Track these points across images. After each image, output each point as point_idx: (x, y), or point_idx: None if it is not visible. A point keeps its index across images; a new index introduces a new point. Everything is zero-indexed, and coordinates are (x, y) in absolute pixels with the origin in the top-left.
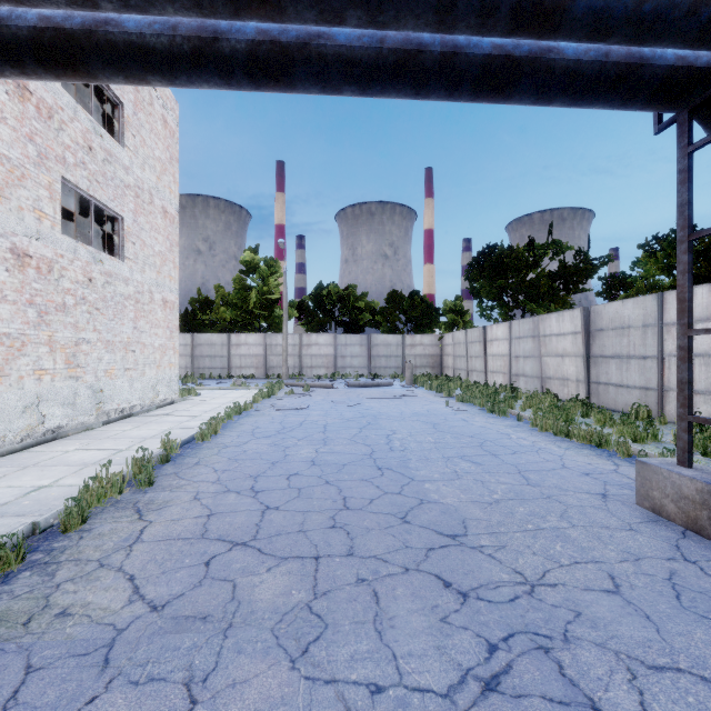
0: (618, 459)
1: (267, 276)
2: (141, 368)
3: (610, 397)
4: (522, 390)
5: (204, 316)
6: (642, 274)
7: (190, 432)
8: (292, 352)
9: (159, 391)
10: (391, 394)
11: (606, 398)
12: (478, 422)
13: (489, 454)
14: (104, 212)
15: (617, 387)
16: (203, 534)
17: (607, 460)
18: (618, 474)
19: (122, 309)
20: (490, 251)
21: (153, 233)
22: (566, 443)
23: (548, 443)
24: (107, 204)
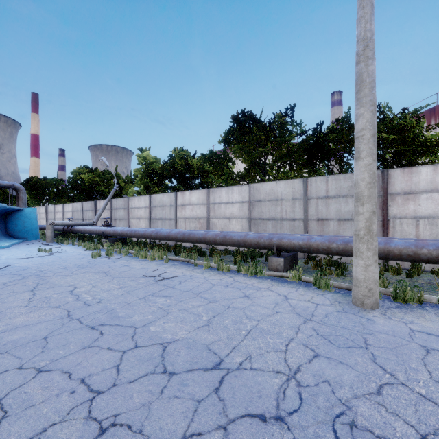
0: None
1: None
2: None
3: None
4: None
5: None
6: None
7: None
8: None
9: None
10: None
11: None
12: None
13: None
14: None
15: None
16: None
17: None
18: None
19: None
20: (32, 180)
21: None
22: None
23: None
24: None
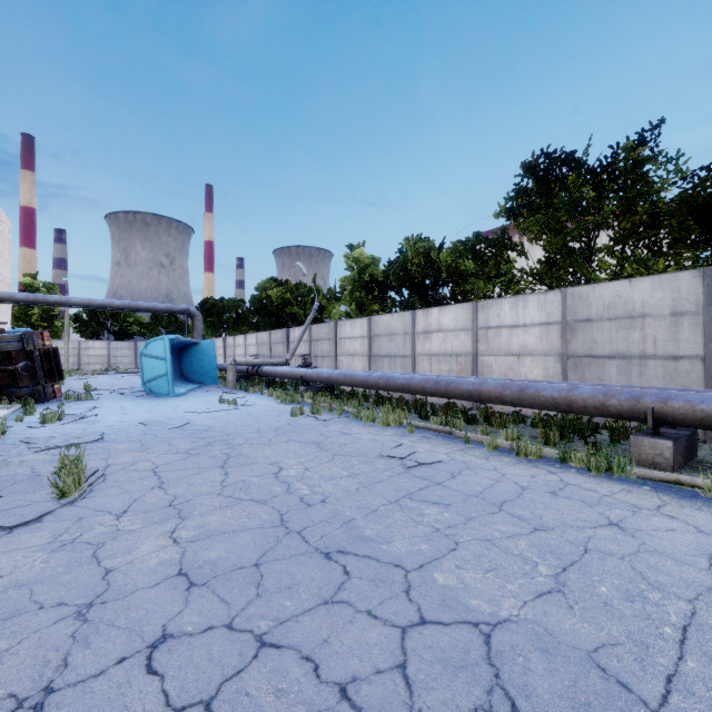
0: None
1: None
2: None
3: None
4: None
5: None
6: None
7: None
8: (72, 353)
9: None
10: None
11: None
12: None
13: None
14: None
15: None
16: None
17: None
18: None
19: None
20: (207, 302)
21: None
22: None
23: None
24: None
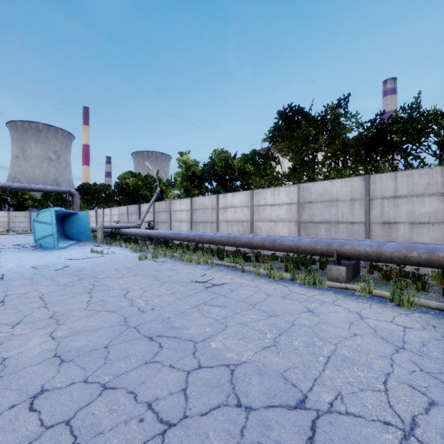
0: None
1: None
2: None
3: None
4: None
5: None
6: None
7: None
8: None
9: None
10: None
11: None
12: None
13: None
14: None
15: None
16: None
17: None
18: None
19: None
20: (84, 186)
21: None
22: None
23: None
24: None
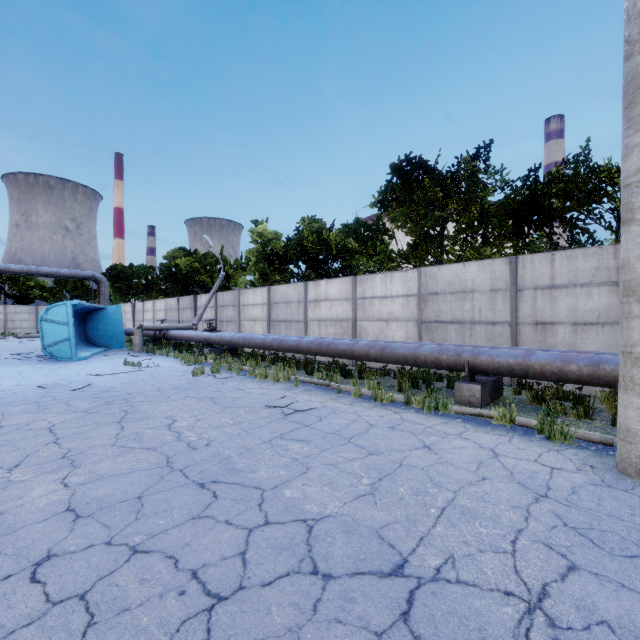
0: None
1: None
2: None
3: None
4: None
5: None
6: None
7: None
8: None
9: None
10: None
11: None
12: None
13: None
14: None
15: None
16: None
17: None
18: None
19: None
20: (115, 268)
21: None
22: None
23: None
24: None
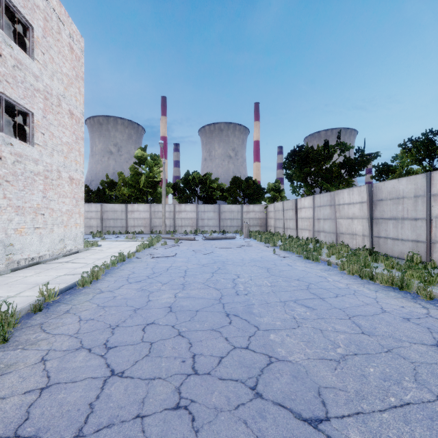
0: (422, 301)
1: (152, 166)
2: (50, 227)
3: (388, 247)
4: (322, 241)
5: (111, 192)
6: (400, 165)
7: (77, 278)
8: (169, 216)
9: (66, 244)
10: (234, 245)
11: (385, 247)
12: (299, 267)
13: (317, 298)
14: (18, 109)
15: (393, 240)
16: (18, 428)
17: (414, 303)
18: (434, 319)
19: (32, 182)
20: (299, 149)
21: (61, 128)
22: (372, 286)
23: (359, 286)
24: (17, 101)
